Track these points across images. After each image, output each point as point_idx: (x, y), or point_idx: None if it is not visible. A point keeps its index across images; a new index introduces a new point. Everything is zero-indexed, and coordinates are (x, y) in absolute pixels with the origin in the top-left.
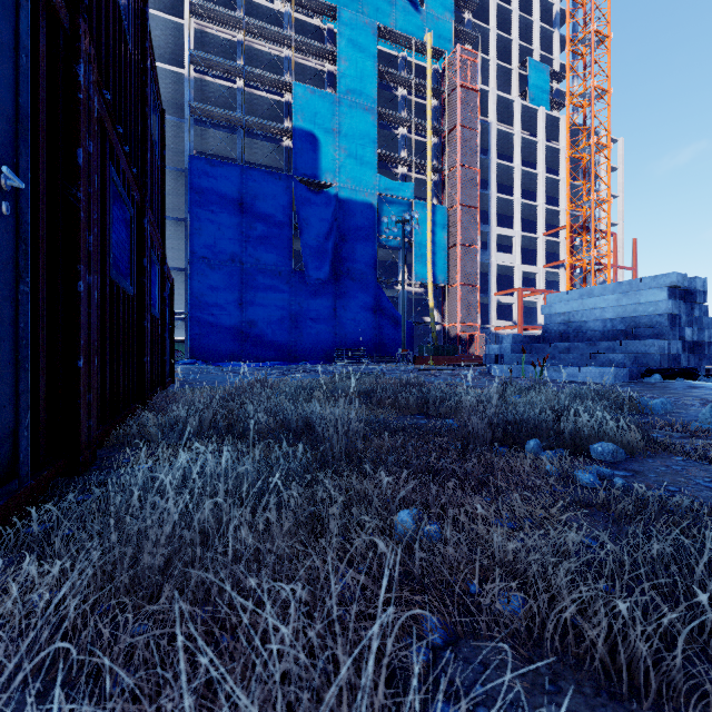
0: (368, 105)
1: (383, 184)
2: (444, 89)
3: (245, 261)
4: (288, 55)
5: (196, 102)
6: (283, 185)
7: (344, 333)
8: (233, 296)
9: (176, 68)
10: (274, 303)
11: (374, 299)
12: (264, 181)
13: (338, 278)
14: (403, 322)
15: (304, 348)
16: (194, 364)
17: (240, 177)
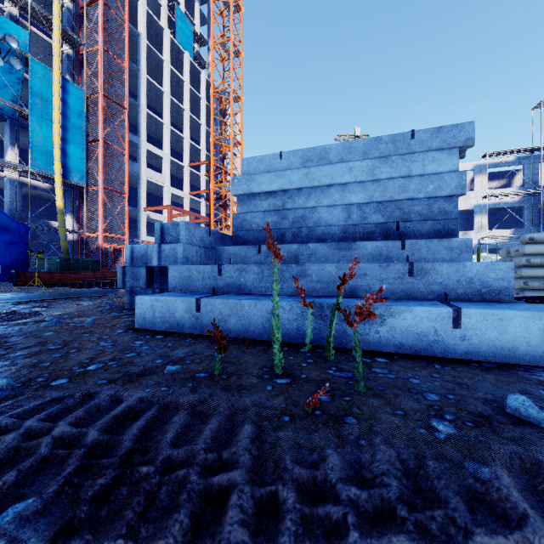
0: None
1: None
2: None
3: None
4: None
5: None
6: None
7: None
8: None
9: None
10: None
11: None
12: None
13: None
14: None
15: None
16: None
17: None
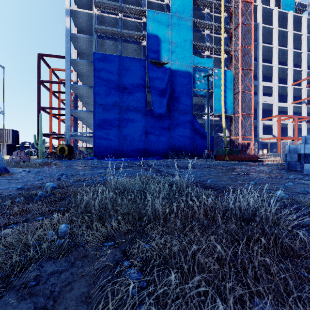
0: (187, 18)
1: (196, 60)
2: (231, 5)
3: (121, 105)
4: None
5: (97, 25)
6: (141, 64)
7: (174, 142)
8: (115, 124)
9: (89, 11)
10: (136, 127)
11: (191, 124)
12: (131, 63)
13: (171, 113)
14: (207, 135)
15: (152, 151)
16: (91, 159)
17: (119, 62)
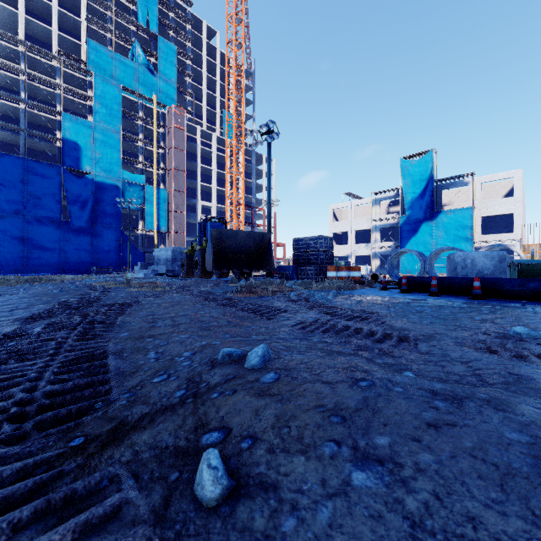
0: (115, 130)
1: (125, 174)
2: (165, 126)
3: (26, 215)
4: (60, 93)
5: None
6: (55, 171)
7: (98, 257)
8: (17, 235)
9: None
10: (48, 239)
11: (119, 239)
12: (41, 168)
13: (95, 226)
14: (129, 253)
15: (70, 266)
16: None
17: (23, 165)
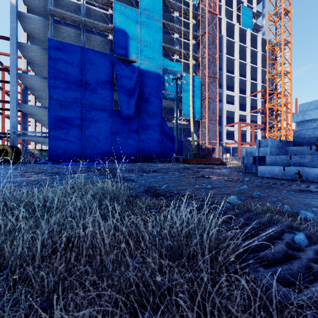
0: (157, 18)
1: (165, 62)
2: (199, 13)
3: (84, 103)
4: None
5: (53, 7)
6: (107, 59)
7: (143, 145)
8: (76, 123)
9: None
10: (101, 127)
11: (160, 127)
12: (95, 57)
13: (140, 114)
14: (176, 138)
15: (119, 154)
16: (44, 163)
17: (81, 53)
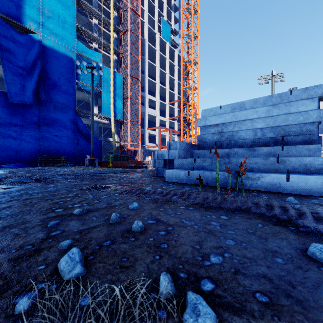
0: None
1: (80, 47)
2: (121, 6)
3: None
4: None
5: None
6: None
7: (47, 144)
8: None
9: None
10: None
11: (73, 123)
12: None
13: (42, 103)
14: (92, 137)
15: (6, 155)
16: None
17: None
